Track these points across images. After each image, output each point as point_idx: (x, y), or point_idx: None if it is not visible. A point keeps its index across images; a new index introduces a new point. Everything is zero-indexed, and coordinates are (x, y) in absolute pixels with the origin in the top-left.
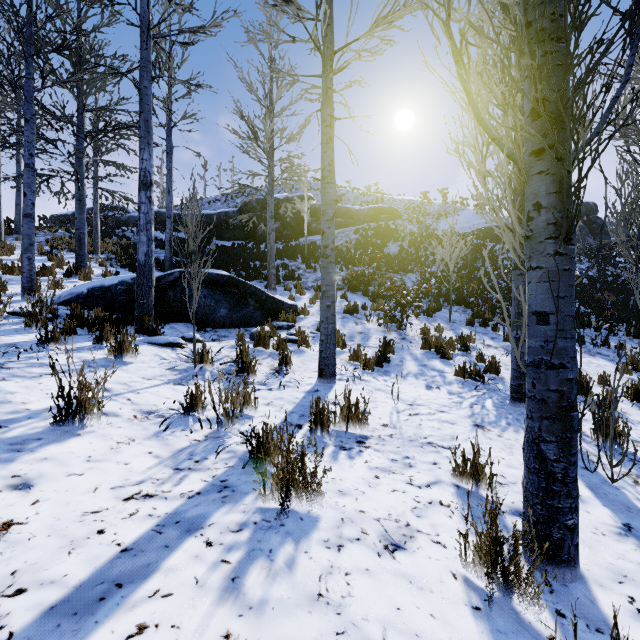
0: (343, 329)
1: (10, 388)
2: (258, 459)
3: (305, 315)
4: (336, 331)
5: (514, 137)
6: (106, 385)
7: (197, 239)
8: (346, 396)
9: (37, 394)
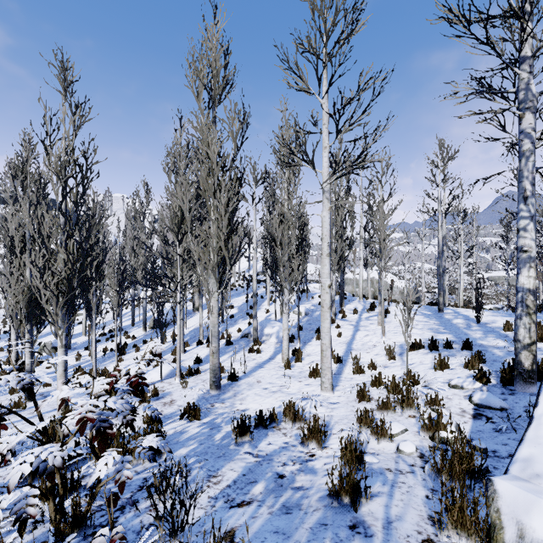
0: (293, 500)
1: (424, 356)
2: (340, 362)
3: (459, 539)
4: (318, 418)
5: (218, 240)
6: (414, 365)
7: (404, 301)
8: (317, 365)
9: (416, 357)
